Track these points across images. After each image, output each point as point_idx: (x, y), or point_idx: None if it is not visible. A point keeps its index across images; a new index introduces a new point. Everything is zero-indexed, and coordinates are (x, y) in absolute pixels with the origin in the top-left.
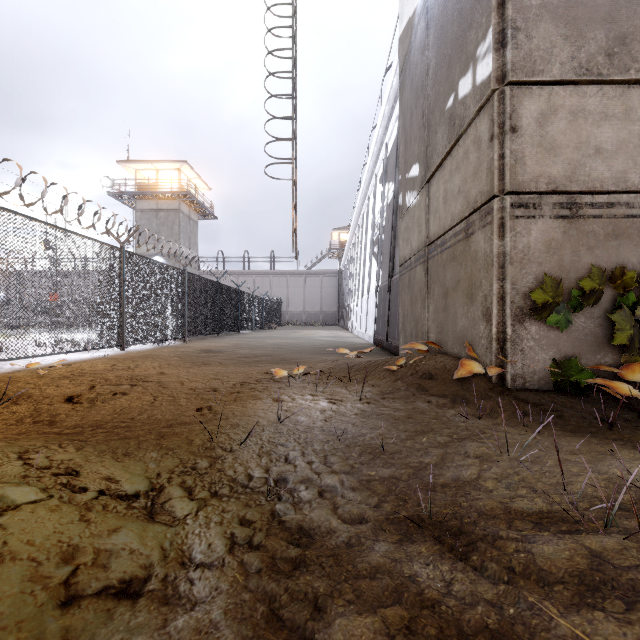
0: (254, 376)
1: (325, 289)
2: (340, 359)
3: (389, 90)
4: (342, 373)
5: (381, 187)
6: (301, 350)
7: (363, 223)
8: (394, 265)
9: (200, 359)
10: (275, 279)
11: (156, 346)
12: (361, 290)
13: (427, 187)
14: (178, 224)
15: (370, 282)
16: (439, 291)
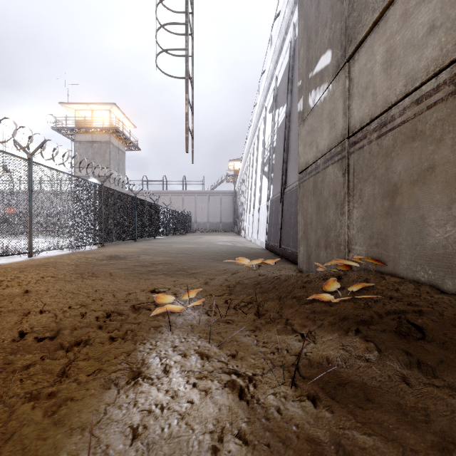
0: (135, 298)
1: (224, 205)
2: (240, 271)
3: (281, 22)
4: (245, 296)
5: (271, 115)
6: (201, 256)
7: (254, 151)
8: (286, 178)
9: (94, 268)
10: (186, 197)
11: (70, 252)
12: (253, 204)
13: (347, 67)
14: (109, 153)
15: (261, 196)
16: (375, 190)
